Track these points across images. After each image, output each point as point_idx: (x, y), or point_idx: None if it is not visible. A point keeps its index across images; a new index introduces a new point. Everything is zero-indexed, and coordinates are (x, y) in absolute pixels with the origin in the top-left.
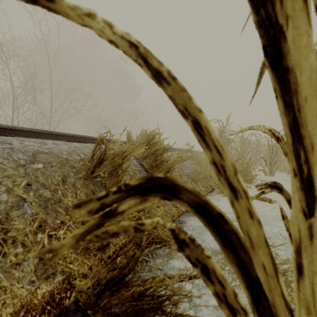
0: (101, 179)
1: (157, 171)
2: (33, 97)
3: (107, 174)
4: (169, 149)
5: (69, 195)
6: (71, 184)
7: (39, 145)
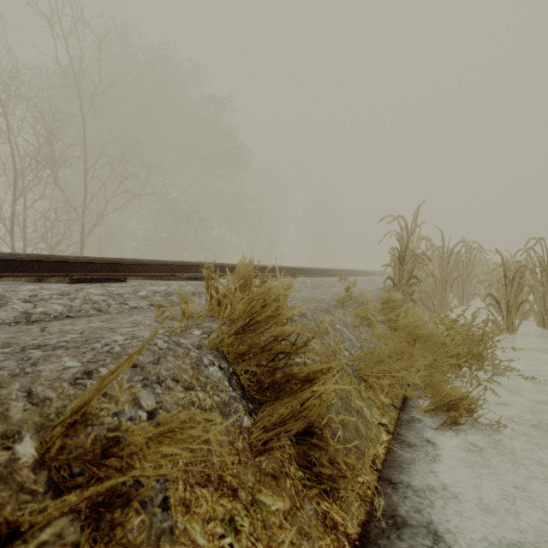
0: (62, 525)
1: (275, 399)
2: (53, 172)
3: (86, 505)
4: (301, 271)
5: None
6: None
7: None
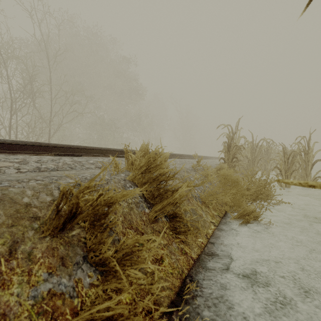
0: (79, 231)
1: (160, 202)
2: (32, 100)
3: (88, 223)
4: (174, 155)
5: (15, 282)
6: (24, 256)
7: (16, 165)
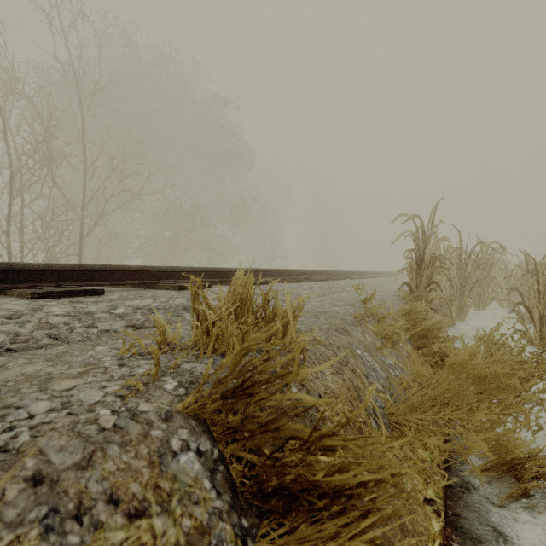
0: None
1: (284, 512)
2: (51, 171)
3: None
4: (307, 273)
5: None
6: None
7: None
